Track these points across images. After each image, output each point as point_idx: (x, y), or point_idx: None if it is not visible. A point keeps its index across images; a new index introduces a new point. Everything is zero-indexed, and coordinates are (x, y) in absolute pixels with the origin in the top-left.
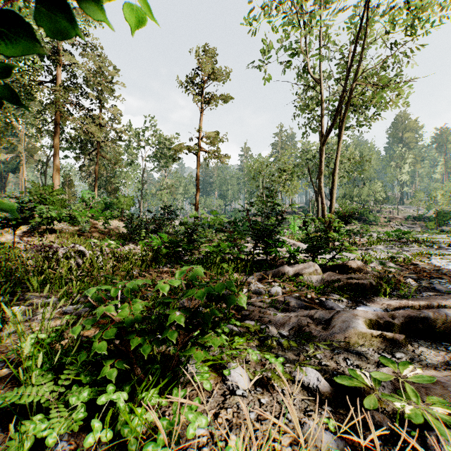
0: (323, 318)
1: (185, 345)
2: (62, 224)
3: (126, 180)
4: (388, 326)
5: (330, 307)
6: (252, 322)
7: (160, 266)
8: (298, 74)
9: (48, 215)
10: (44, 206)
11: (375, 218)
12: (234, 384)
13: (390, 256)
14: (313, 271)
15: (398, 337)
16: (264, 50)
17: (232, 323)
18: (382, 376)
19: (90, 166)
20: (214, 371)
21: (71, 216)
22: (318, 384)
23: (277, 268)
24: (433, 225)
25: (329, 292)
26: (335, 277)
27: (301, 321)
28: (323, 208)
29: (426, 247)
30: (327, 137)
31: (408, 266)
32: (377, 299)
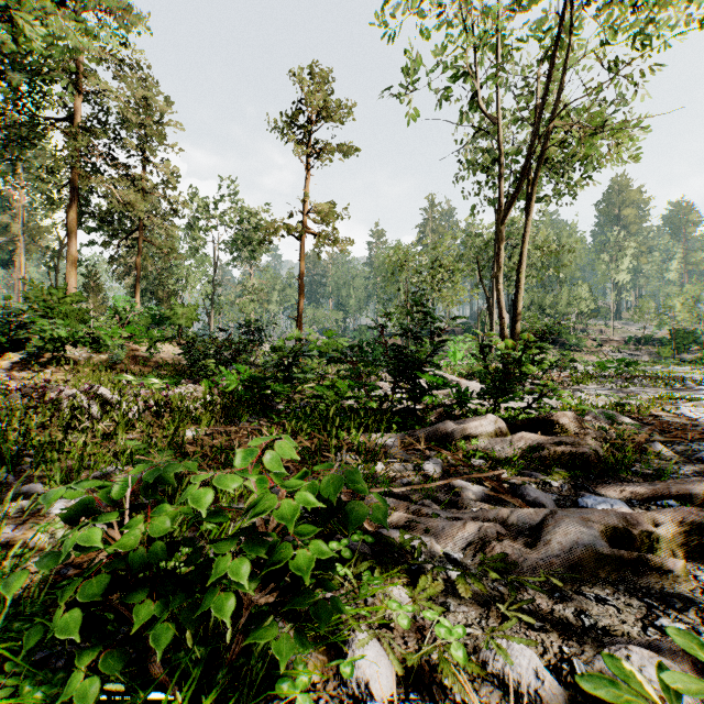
0: (525, 525)
1: (257, 614)
2: (80, 350)
3: (187, 279)
4: (648, 541)
5: (532, 499)
6: (395, 532)
7: (234, 422)
8: (461, 110)
9: (56, 335)
10: (48, 320)
11: (579, 341)
12: (362, 685)
13: (616, 403)
14: (494, 430)
15: (670, 564)
16: (408, 69)
17: (358, 539)
18: (689, 685)
19: (130, 258)
20: (322, 649)
21: (95, 337)
22: (538, 686)
23: (434, 426)
24: (669, 352)
25: (524, 468)
26: (533, 441)
27: (484, 530)
28: (503, 324)
29: (665, 387)
30: (509, 211)
31: (646, 419)
32: (609, 480)
